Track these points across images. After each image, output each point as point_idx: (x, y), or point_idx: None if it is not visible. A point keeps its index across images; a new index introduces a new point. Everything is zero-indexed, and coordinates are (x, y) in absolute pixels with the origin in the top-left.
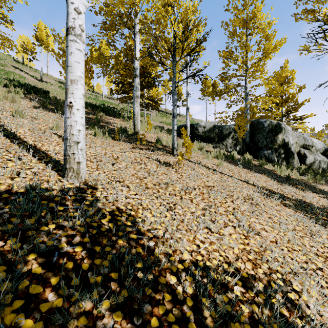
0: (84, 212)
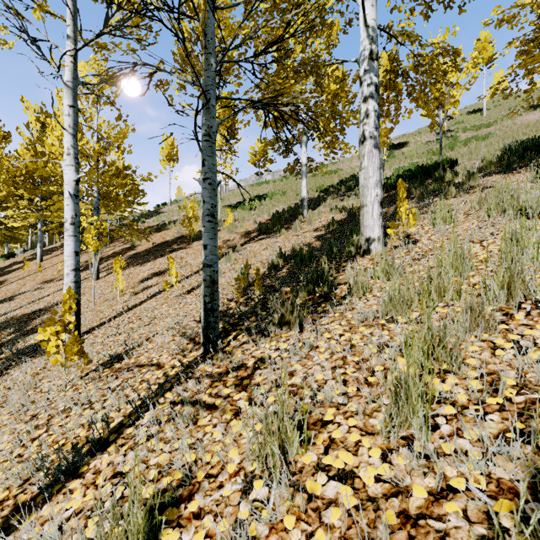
0: (6, 364)
